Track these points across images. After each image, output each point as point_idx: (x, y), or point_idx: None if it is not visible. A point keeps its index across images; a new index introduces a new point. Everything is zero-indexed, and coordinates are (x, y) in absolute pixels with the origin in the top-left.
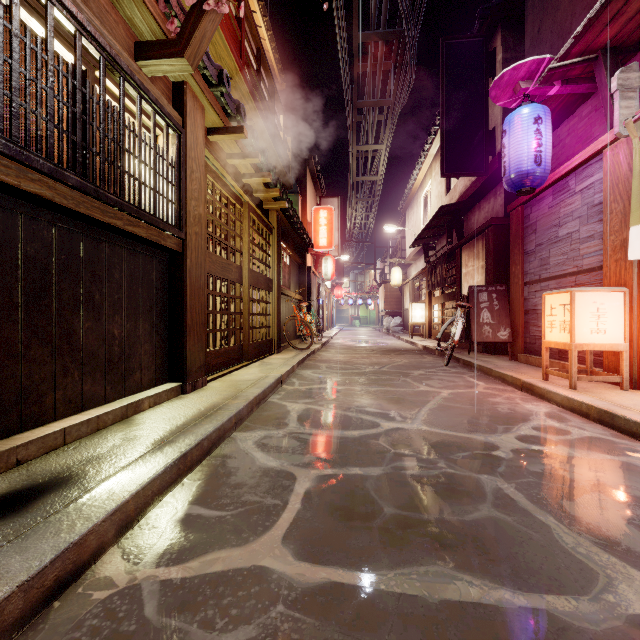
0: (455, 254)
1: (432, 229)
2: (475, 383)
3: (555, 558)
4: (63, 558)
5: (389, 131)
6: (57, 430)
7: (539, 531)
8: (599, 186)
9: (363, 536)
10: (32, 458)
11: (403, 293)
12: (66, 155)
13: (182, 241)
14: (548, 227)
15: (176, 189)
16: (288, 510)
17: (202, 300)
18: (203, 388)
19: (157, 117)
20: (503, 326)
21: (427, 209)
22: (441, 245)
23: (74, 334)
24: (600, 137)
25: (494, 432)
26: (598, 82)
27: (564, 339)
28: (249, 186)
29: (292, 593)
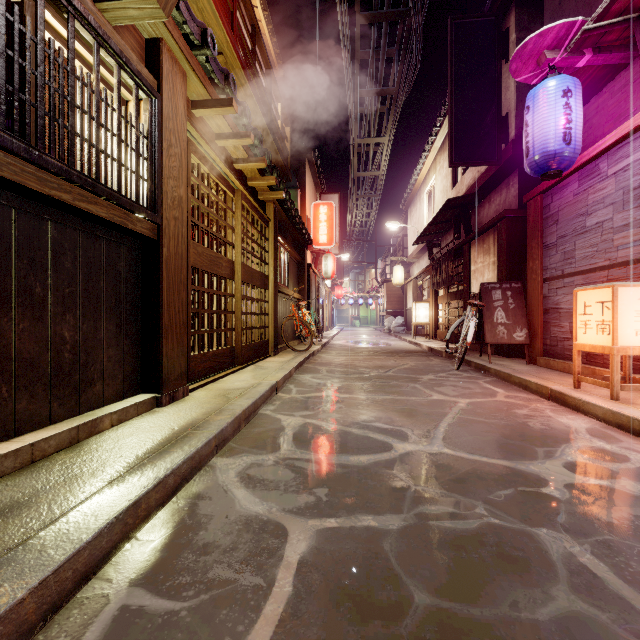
0: (462, 250)
1: (437, 225)
2: (493, 390)
3: None
4: None
5: (392, 123)
6: None
7: None
8: (639, 167)
9: None
10: None
11: (405, 292)
12: None
13: (157, 226)
14: (573, 217)
15: (149, 164)
16: (273, 598)
17: (183, 296)
18: (184, 399)
19: (123, 74)
20: (519, 326)
21: (431, 205)
22: (446, 242)
23: (1, 338)
24: (637, 112)
25: (534, 457)
26: (639, 46)
27: (602, 342)
28: (242, 173)
29: None
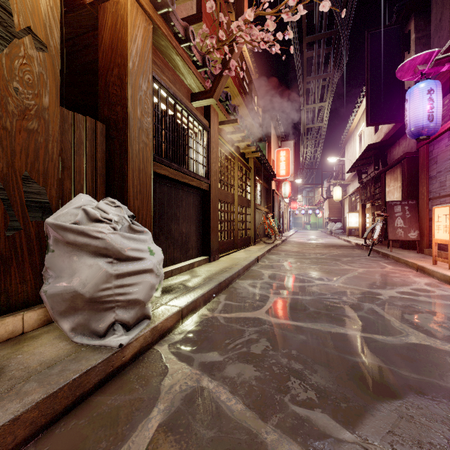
0: (381, 177)
1: (363, 160)
2: (385, 266)
3: (385, 328)
4: (192, 304)
5: (330, 93)
6: (169, 270)
7: (383, 321)
8: None
9: (299, 314)
10: (163, 279)
11: (343, 205)
12: (171, 156)
13: (209, 185)
14: (445, 160)
15: (206, 159)
16: (267, 305)
17: (217, 214)
18: (218, 260)
19: (199, 126)
20: (413, 229)
21: (361, 144)
22: (371, 170)
23: (171, 231)
24: None
25: (383, 289)
26: None
27: (446, 237)
28: (238, 146)
29: (270, 323)
